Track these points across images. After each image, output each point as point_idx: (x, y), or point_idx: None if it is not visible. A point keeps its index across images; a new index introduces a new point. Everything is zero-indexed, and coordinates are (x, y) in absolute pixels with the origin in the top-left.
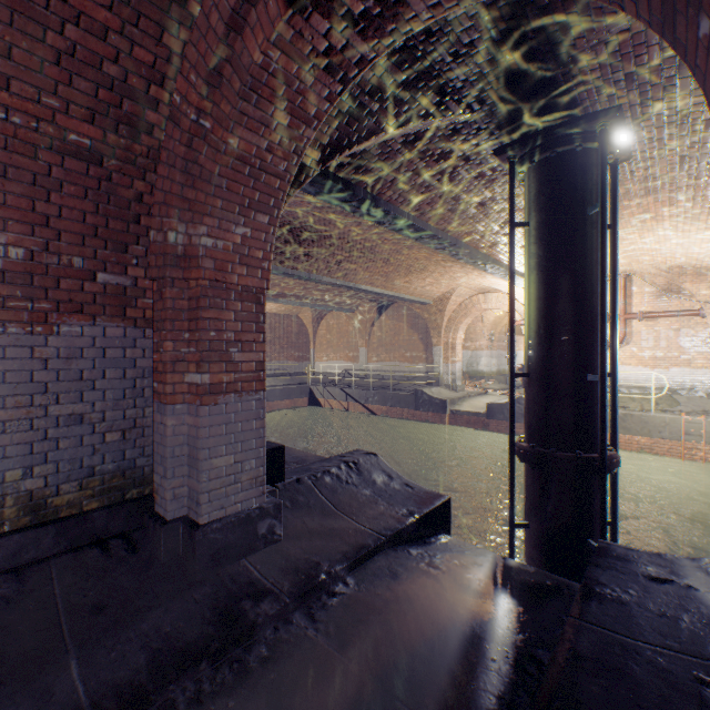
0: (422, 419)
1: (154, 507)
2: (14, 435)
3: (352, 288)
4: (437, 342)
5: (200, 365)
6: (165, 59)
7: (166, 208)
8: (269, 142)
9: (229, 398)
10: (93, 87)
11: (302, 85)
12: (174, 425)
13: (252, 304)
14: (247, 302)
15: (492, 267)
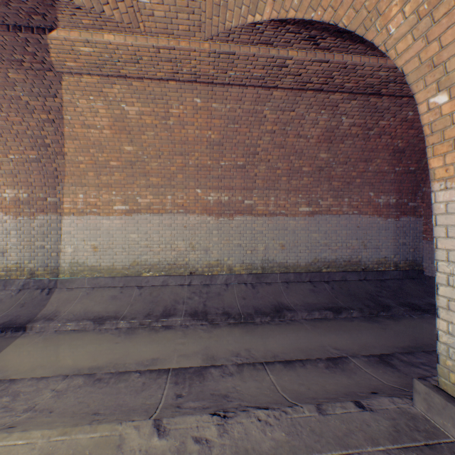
0: None
1: (423, 273)
2: (391, 246)
3: None
4: None
5: None
6: None
7: None
8: None
9: None
10: (419, 155)
11: None
12: None
13: None
14: None
15: None
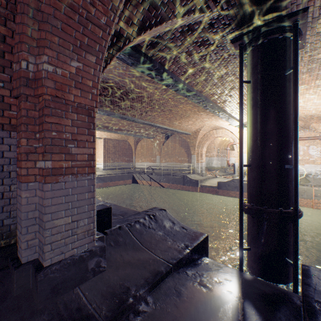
0: (186, 190)
1: (17, 252)
2: None
3: (152, 126)
4: (193, 152)
5: (44, 155)
6: None
7: (20, 44)
8: None
9: (67, 178)
10: None
11: None
12: (27, 197)
13: (85, 116)
14: (82, 114)
15: (222, 114)
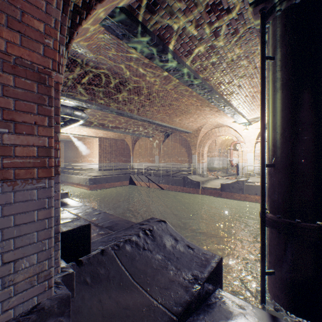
0: (187, 192)
1: None
2: None
3: (151, 123)
4: (194, 152)
5: None
6: None
7: None
8: None
9: None
10: None
11: None
12: None
13: (32, 82)
14: (25, 78)
15: (228, 109)
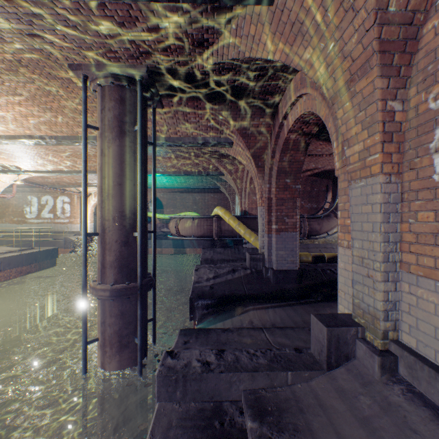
0: None
1: None
2: None
3: None
4: None
5: None
6: None
7: None
8: None
9: None
10: None
11: None
12: None
13: None
14: None
15: None
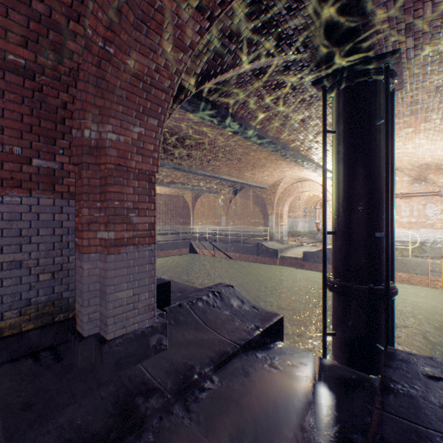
0: (261, 262)
1: (76, 327)
2: None
3: (217, 178)
4: (271, 212)
5: (107, 225)
6: (80, 1)
7: (83, 112)
8: (156, 64)
9: (129, 249)
10: (25, 19)
11: (180, 21)
12: (89, 268)
13: (146, 182)
14: (142, 181)
15: (307, 164)
